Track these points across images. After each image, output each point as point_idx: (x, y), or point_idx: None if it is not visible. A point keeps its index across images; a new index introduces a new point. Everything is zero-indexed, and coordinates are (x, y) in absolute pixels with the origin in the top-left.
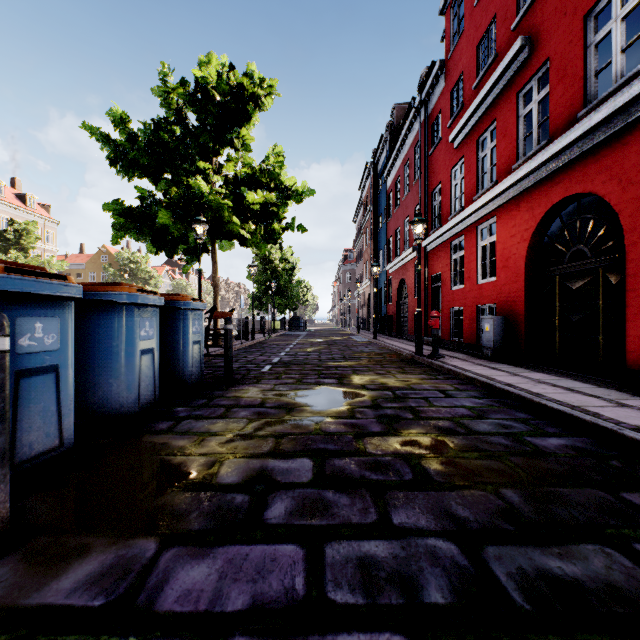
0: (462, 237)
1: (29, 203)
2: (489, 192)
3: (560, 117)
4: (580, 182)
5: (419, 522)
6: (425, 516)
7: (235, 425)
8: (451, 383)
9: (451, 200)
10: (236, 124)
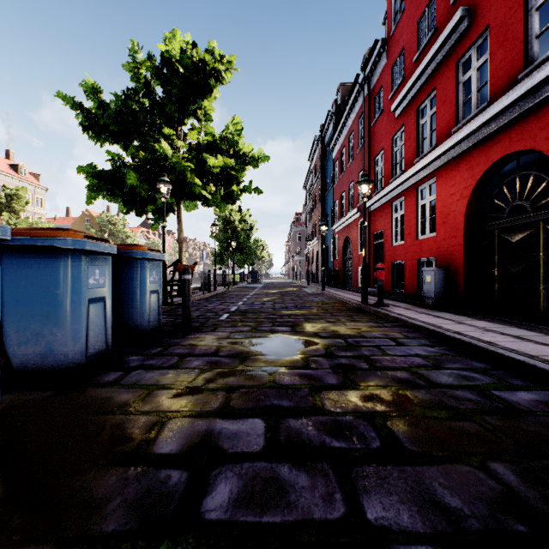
0: (403, 197)
1: (21, 172)
2: (429, 154)
3: (500, 80)
4: (521, 140)
5: (400, 517)
6: (406, 507)
7: (185, 376)
8: (400, 331)
9: (392, 165)
10: (199, 96)
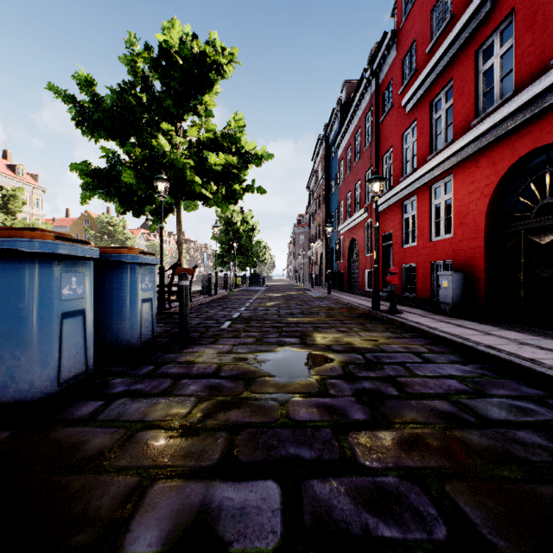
0: (414, 197)
1: (19, 172)
2: (445, 150)
3: (528, 66)
4: None
5: None
6: None
7: (179, 408)
8: (421, 343)
9: (402, 163)
10: (199, 91)
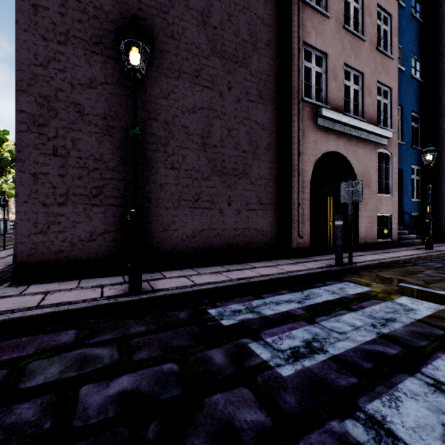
0: None
1: None
2: None
3: None
4: None
5: None
6: None
7: None
8: None
9: None
10: None
